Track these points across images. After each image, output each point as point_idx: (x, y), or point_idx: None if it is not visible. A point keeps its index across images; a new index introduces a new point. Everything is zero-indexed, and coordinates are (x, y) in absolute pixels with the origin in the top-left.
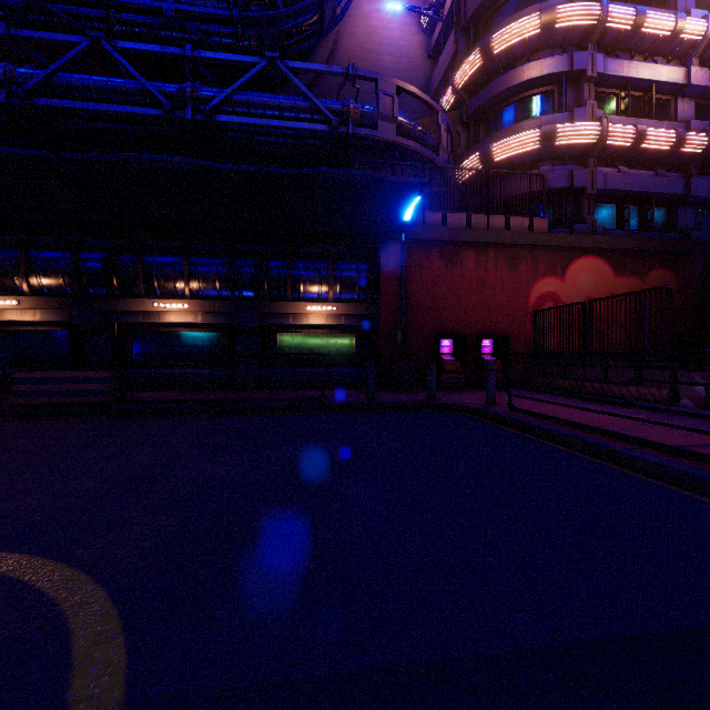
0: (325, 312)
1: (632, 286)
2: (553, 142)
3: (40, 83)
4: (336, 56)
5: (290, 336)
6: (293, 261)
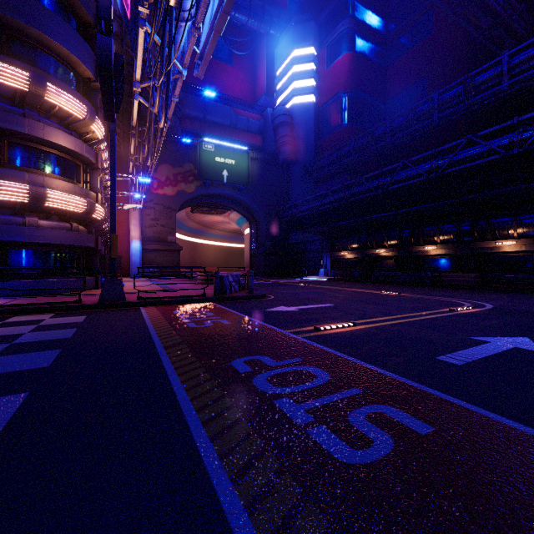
0: None
1: None
2: None
3: (446, 165)
4: None
5: None
6: None
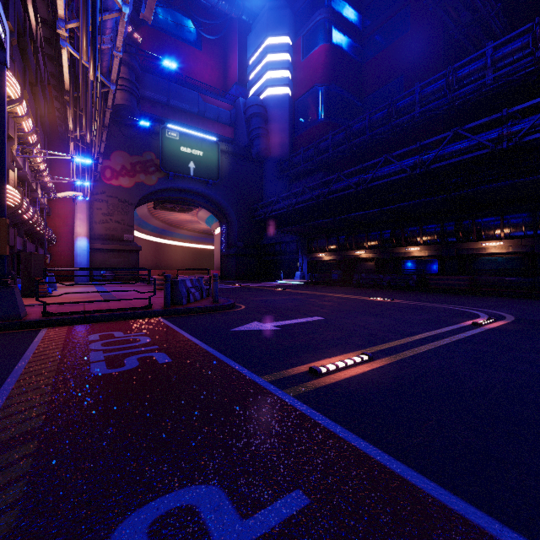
0: None
1: None
2: None
3: (431, 160)
4: None
5: None
6: None
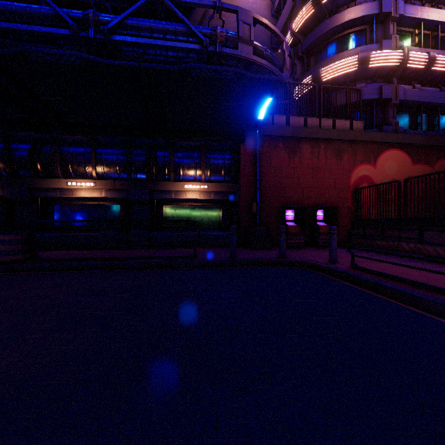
0: (199, 189)
1: (425, 171)
2: (367, 65)
3: None
4: (209, 14)
5: (172, 208)
6: (175, 151)
